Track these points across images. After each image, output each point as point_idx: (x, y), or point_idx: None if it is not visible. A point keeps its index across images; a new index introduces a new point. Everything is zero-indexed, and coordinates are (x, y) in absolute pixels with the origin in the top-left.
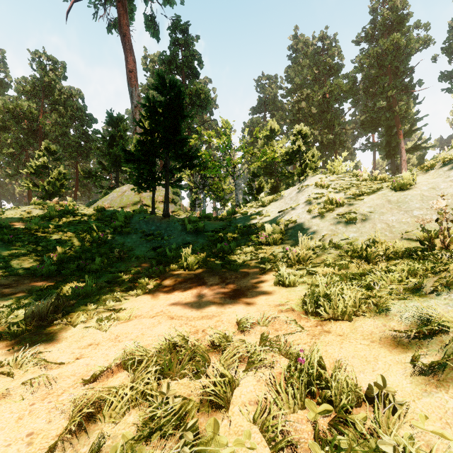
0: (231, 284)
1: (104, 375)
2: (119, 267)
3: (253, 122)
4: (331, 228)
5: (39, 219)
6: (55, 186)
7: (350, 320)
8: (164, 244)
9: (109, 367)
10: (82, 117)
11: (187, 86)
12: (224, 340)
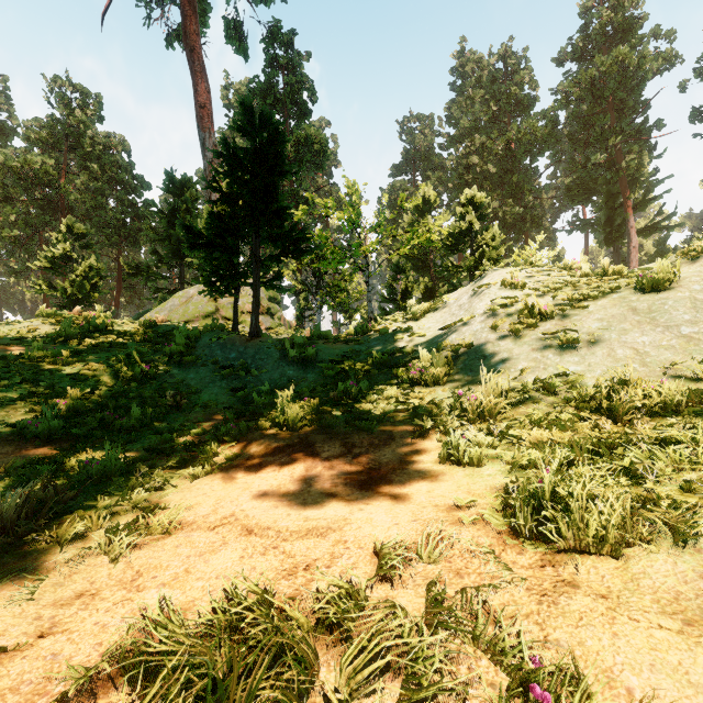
0: (363, 457)
1: (79, 694)
2: (172, 421)
3: (396, 189)
4: (534, 356)
5: (47, 341)
6: (83, 288)
7: (615, 556)
8: (250, 382)
9: (94, 672)
10: (127, 181)
11: (292, 131)
12: (350, 605)
